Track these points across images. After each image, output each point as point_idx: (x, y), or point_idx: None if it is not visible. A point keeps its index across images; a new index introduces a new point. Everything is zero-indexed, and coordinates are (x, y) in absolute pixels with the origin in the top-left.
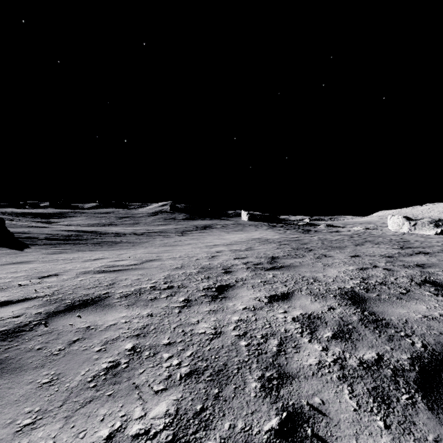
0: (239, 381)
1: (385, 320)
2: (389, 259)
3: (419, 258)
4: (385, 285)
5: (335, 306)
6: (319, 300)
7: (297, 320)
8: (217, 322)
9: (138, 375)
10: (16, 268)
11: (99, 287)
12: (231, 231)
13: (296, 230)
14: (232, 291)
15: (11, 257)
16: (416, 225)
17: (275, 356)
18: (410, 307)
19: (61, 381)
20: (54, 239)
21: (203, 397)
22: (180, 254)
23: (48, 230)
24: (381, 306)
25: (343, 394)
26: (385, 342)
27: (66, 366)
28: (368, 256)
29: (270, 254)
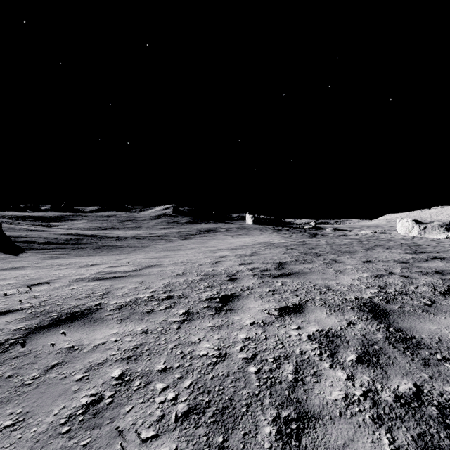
0: (249, 423)
1: (415, 339)
2: (404, 265)
3: (436, 264)
4: (406, 295)
5: (355, 320)
6: (335, 312)
7: (313, 339)
8: (221, 340)
9: (124, 415)
10: (6, 274)
11: (91, 297)
12: (235, 235)
13: (302, 233)
14: (238, 301)
15: (4, 263)
16: (426, 228)
17: (292, 388)
18: (440, 322)
19: (28, 423)
20: (52, 243)
21: (203, 449)
22: (182, 259)
23: (46, 234)
24: (406, 321)
25: (382, 444)
26: (420, 369)
27: (37, 401)
28: (381, 261)
29: (277, 259)
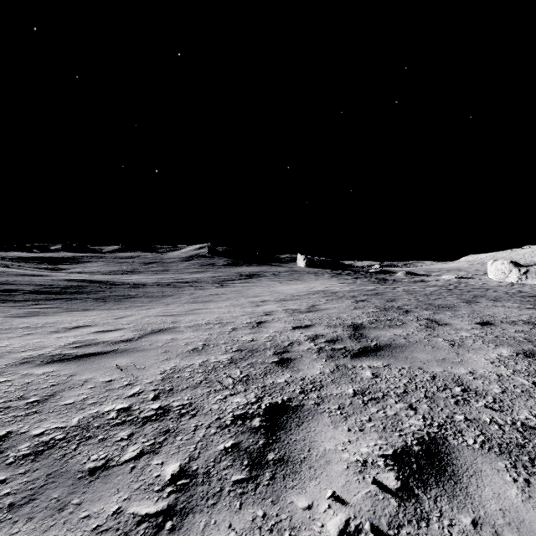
0: None
1: None
2: None
3: None
4: None
5: None
6: (535, 478)
7: None
8: None
9: None
10: None
11: (7, 411)
12: (284, 280)
13: (368, 279)
14: (299, 429)
15: None
16: (528, 273)
17: None
18: None
19: None
20: (43, 292)
21: None
22: (209, 318)
23: (41, 280)
24: None
25: None
26: None
27: None
28: (507, 323)
29: (347, 318)
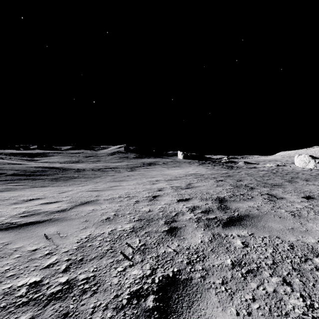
0: None
1: None
2: None
3: None
4: None
5: None
6: None
7: None
8: None
9: None
10: None
11: None
12: (170, 167)
13: (221, 166)
14: (190, 312)
15: None
16: None
17: None
18: None
19: None
20: (19, 174)
21: None
22: (121, 192)
23: (19, 167)
24: None
25: None
26: None
27: None
28: None
29: (213, 193)
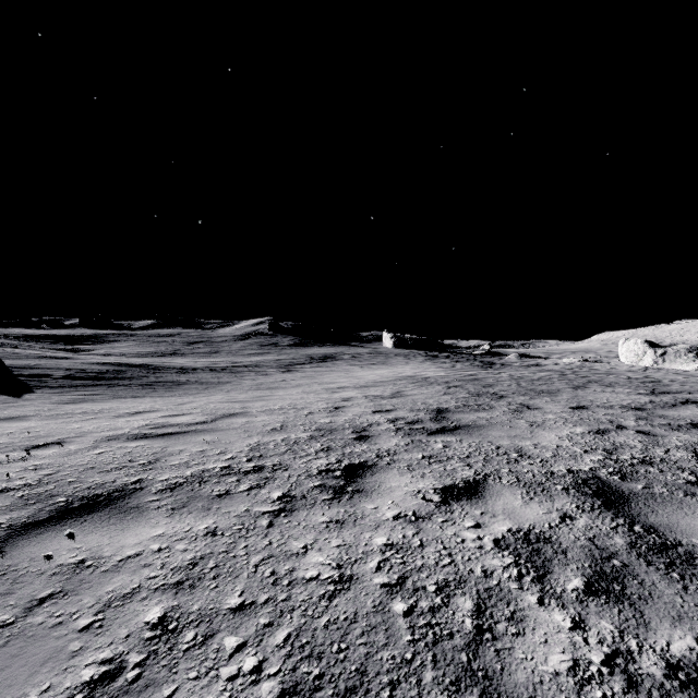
0: None
1: (683, 547)
2: (640, 414)
3: (691, 412)
4: (651, 465)
5: (572, 511)
6: (538, 497)
7: (504, 546)
8: (343, 550)
9: None
10: None
11: (128, 468)
12: (366, 364)
13: (471, 362)
14: (372, 476)
15: None
16: (665, 355)
17: (473, 646)
18: None
19: None
20: (77, 377)
21: None
22: (281, 403)
23: (69, 363)
24: (661, 513)
25: None
26: None
27: (1, 675)
28: (602, 408)
29: (433, 404)
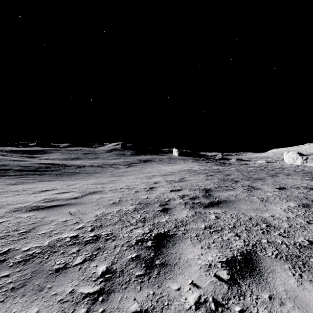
0: None
1: None
2: None
3: None
4: None
5: None
6: (305, 273)
7: None
8: None
9: None
10: None
11: (8, 238)
12: (166, 164)
13: (214, 162)
14: (173, 247)
15: None
16: (307, 159)
17: None
18: None
19: None
20: (26, 170)
21: None
22: (122, 185)
23: (24, 163)
24: None
25: None
26: None
27: None
28: (294, 188)
29: (202, 185)
